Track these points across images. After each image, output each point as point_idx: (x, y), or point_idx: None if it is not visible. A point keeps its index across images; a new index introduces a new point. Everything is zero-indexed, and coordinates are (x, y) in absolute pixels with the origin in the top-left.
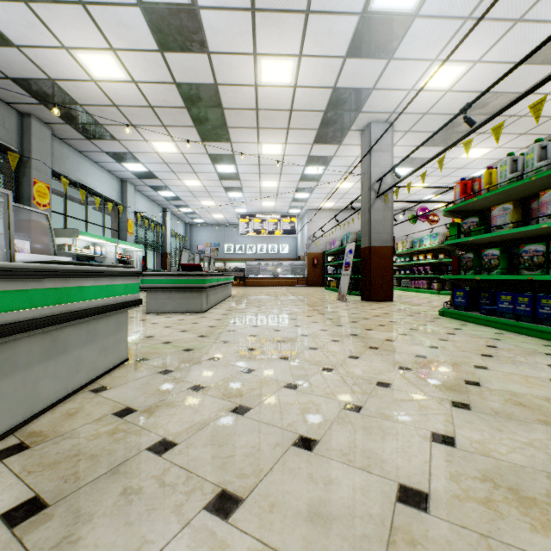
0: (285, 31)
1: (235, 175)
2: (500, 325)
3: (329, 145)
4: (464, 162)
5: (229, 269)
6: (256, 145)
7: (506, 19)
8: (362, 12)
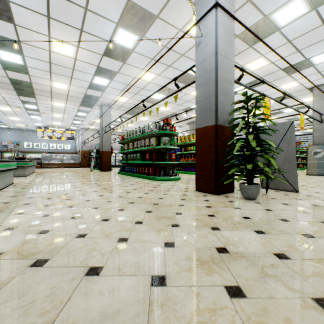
0: (64, 79)
1: (37, 109)
2: (125, 174)
3: (87, 108)
4: (142, 120)
5: (28, 158)
6: (50, 101)
7: (133, 93)
8: (91, 82)
